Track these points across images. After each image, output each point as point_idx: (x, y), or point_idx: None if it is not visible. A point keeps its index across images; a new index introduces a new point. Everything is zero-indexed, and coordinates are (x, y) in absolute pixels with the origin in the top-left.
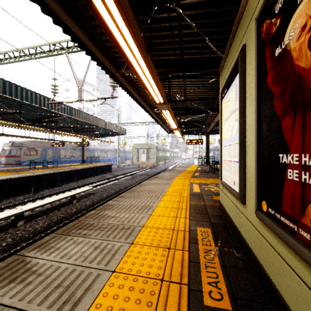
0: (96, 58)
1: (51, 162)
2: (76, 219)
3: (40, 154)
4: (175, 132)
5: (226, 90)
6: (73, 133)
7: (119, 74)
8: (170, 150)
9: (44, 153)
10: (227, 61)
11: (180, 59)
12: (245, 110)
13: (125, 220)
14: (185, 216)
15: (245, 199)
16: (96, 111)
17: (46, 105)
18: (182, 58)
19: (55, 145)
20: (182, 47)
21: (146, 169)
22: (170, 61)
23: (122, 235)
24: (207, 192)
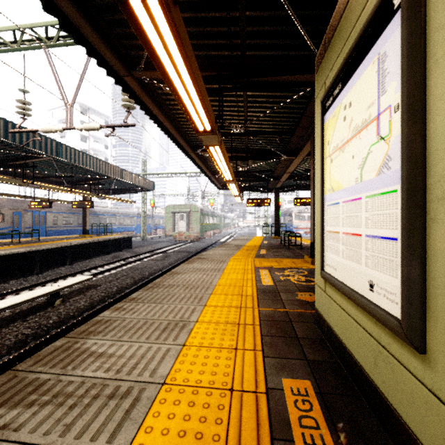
0: (86, 40)
1: (27, 233)
2: (53, 338)
3: (10, 221)
4: (229, 186)
5: (338, 88)
6: (68, 187)
7: (133, 78)
8: (222, 215)
9: (18, 219)
10: (342, 27)
11: (239, 56)
12: (424, 102)
13: (126, 364)
14: (254, 346)
15: (424, 340)
16: (111, 155)
17: (11, 136)
18: (243, 53)
19: (36, 205)
20: (245, 30)
21: (187, 243)
22: (222, 60)
23: (106, 423)
24: (285, 284)
